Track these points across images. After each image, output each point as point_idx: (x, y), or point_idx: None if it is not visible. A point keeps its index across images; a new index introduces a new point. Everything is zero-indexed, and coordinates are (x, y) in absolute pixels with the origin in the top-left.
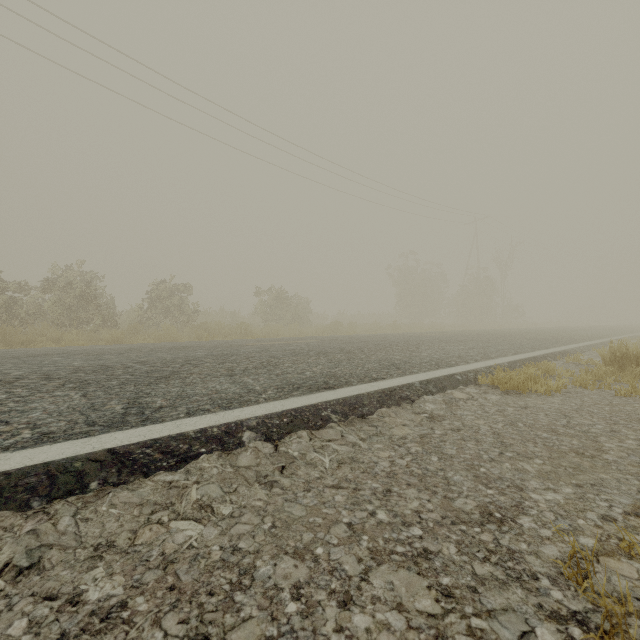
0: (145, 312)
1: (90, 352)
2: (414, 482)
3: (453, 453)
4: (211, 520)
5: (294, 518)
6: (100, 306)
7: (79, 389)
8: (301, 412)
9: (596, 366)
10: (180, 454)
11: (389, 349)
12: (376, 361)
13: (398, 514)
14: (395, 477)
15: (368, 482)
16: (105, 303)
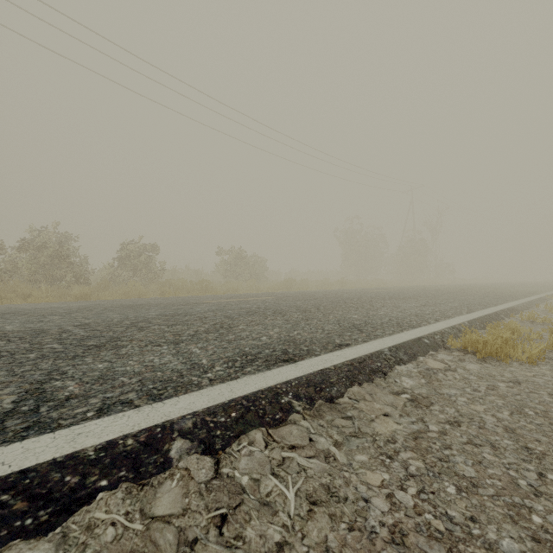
0: (116, 270)
1: (38, 312)
2: None
3: (472, 475)
4: None
5: None
6: (73, 264)
7: None
8: (255, 400)
9: (552, 324)
10: (62, 496)
11: (345, 307)
12: (335, 321)
13: None
14: (406, 543)
15: None
16: (79, 261)
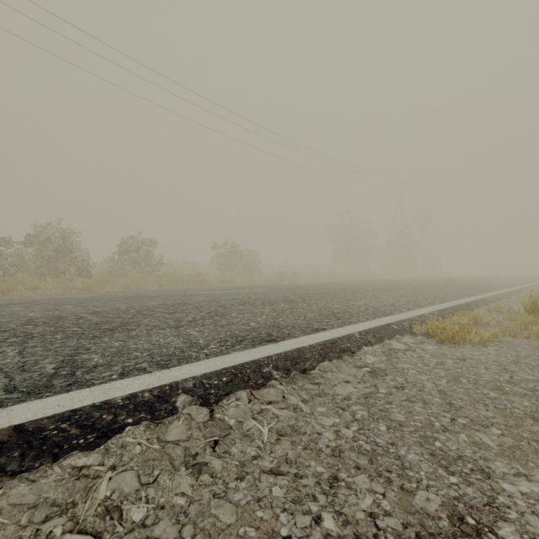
0: (116, 263)
1: (52, 302)
2: (364, 464)
3: (402, 419)
4: (116, 532)
5: (220, 528)
6: (75, 258)
7: (19, 344)
8: (242, 369)
9: (516, 313)
10: (102, 427)
11: (328, 298)
12: (317, 310)
13: (349, 520)
14: (341, 456)
15: (311, 464)
16: (81, 255)
